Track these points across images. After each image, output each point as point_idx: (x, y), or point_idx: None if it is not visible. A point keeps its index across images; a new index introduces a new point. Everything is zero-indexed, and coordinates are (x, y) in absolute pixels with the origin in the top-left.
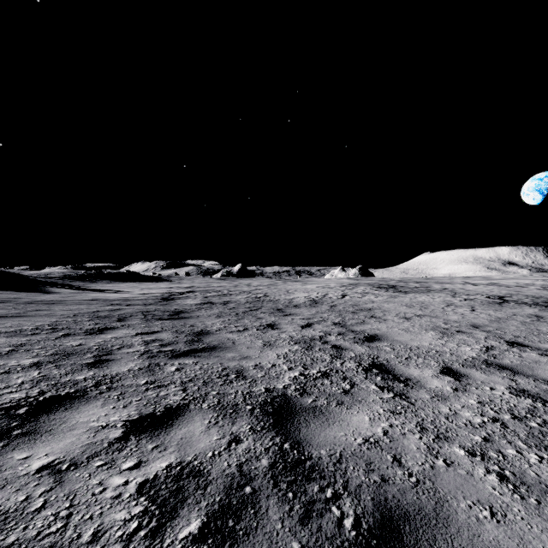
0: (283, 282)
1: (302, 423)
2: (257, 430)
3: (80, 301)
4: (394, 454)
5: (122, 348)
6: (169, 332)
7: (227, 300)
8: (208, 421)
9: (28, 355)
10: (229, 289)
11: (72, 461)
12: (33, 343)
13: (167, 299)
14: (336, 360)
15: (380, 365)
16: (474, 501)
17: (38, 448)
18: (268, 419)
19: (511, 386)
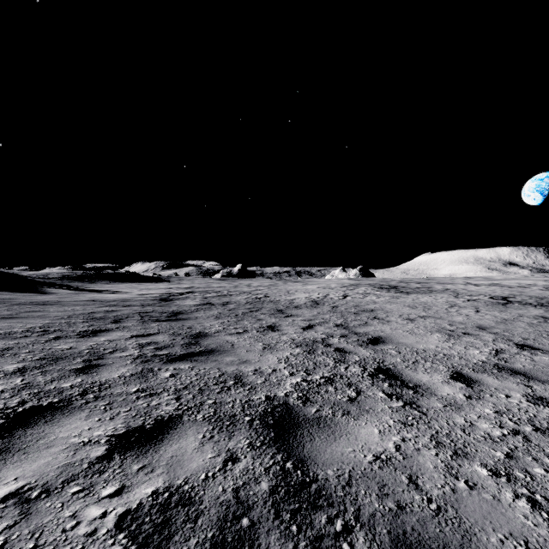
0: (284, 283)
1: (306, 437)
2: (256, 445)
3: (77, 302)
4: (409, 474)
5: (114, 351)
6: (165, 334)
7: (226, 301)
8: (202, 436)
9: (13, 360)
10: (229, 290)
11: (44, 487)
12: (21, 347)
13: (166, 299)
14: (339, 365)
15: (386, 369)
16: (506, 534)
17: (8, 470)
18: (268, 432)
19: (527, 393)
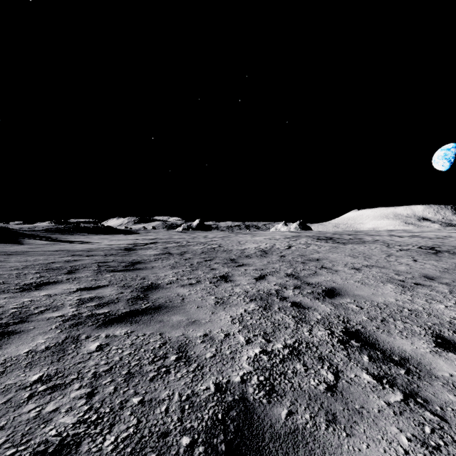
0: (235, 235)
1: None
2: None
3: (44, 252)
4: None
5: (45, 310)
6: (114, 287)
7: (184, 251)
8: None
9: None
10: (188, 241)
11: None
12: None
13: (129, 249)
14: (301, 326)
15: (357, 332)
16: None
17: None
18: None
19: None
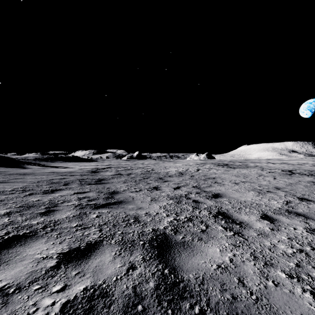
0: (163, 162)
1: (176, 254)
2: (146, 259)
3: (43, 173)
4: (238, 277)
5: (64, 202)
6: (94, 192)
7: (130, 173)
8: (114, 253)
9: (4, 207)
10: (131, 166)
11: (17, 286)
12: (9, 199)
13: (94, 172)
14: (195, 210)
15: (223, 213)
16: (299, 314)
17: None
18: (154, 251)
19: (306, 227)
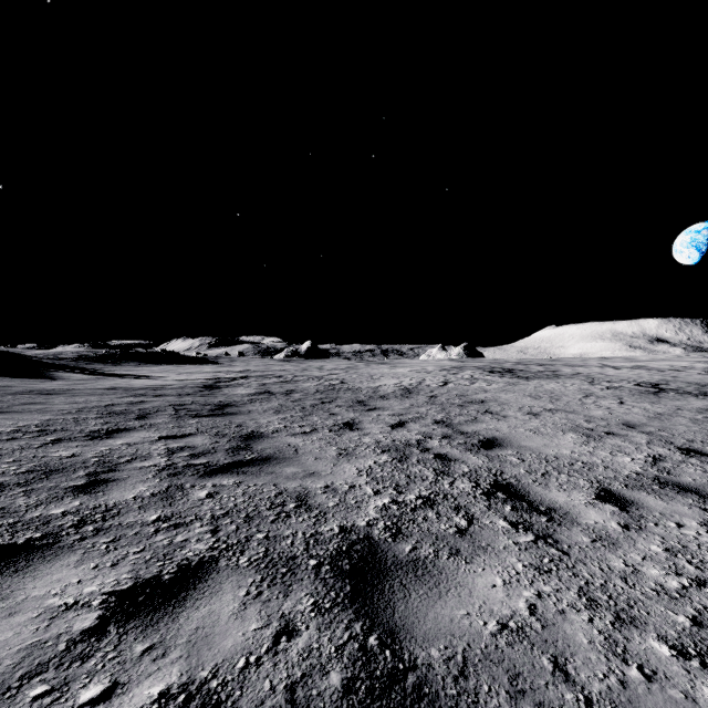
0: (366, 365)
1: (397, 592)
2: (324, 608)
3: (92, 391)
4: (553, 654)
5: (133, 460)
6: (206, 435)
7: (291, 389)
8: (245, 592)
9: None
10: (295, 374)
11: None
12: (4, 454)
13: (211, 387)
14: (442, 478)
15: (507, 485)
16: None
17: None
18: (343, 584)
19: (706, 521)
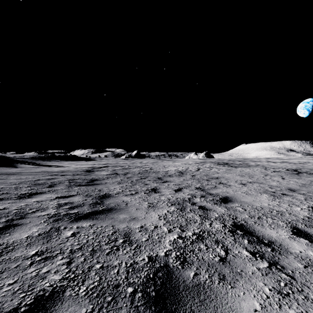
0: (161, 161)
1: None
2: None
3: (32, 173)
4: None
5: (36, 211)
6: (81, 196)
7: (127, 172)
8: None
9: None
10: (129, 165)
11: None
12: None
13: (89, 171)
14: (205, 221)
15: (241, 225)
16: None
17: None
18: (150, 312)
19: None
